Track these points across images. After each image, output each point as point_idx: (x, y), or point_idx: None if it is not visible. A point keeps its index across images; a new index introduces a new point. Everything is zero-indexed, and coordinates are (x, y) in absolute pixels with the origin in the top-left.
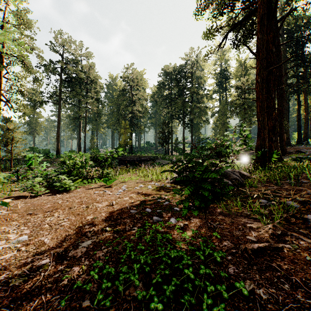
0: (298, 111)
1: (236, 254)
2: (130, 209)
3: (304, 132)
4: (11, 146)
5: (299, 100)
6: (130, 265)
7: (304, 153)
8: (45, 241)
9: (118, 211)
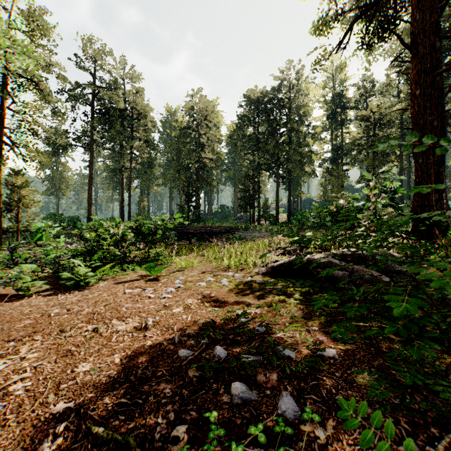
0: None
1: None
2: (181, 343)
3: None
4: (18, 211)
5: None
6: None
7: None
8: None
9: (153, 350)
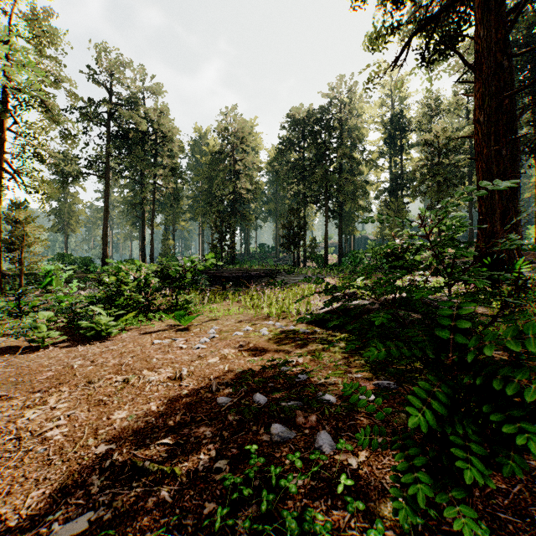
0: None
1: None
2: (219, 391)
3: None
4: (21, 251)
5: None
6: None
7: None
8: None
9: (190, 398)
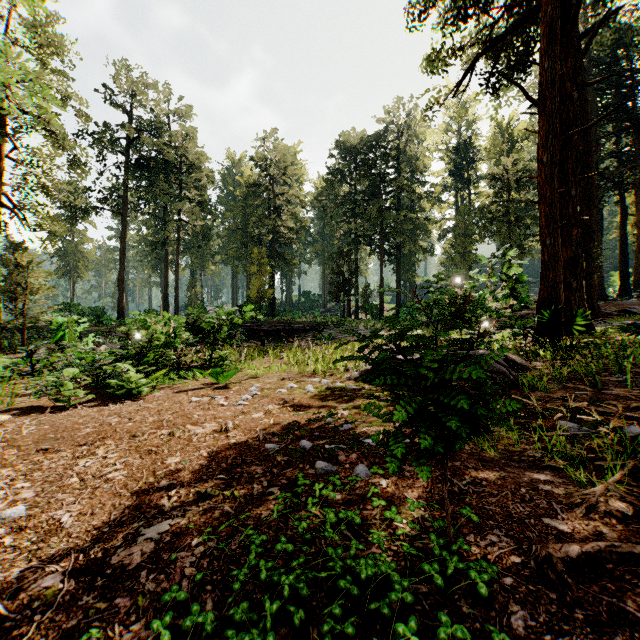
0: (621, 227)
1: (524, 571)
2: (266, 440)
3: (636, 272)
4: (24, 301)
5: (623, 204)
6: (257, 595)
7: (637, 316)
8: (63, 522)
9: (239, 446)
